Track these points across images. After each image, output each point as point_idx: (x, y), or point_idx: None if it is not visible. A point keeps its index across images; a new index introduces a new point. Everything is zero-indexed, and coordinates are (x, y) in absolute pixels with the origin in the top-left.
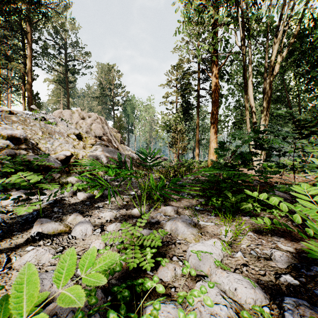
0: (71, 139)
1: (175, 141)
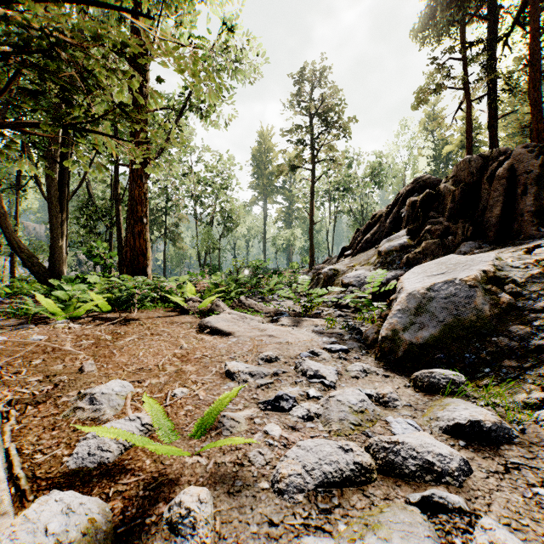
0: None
1: None
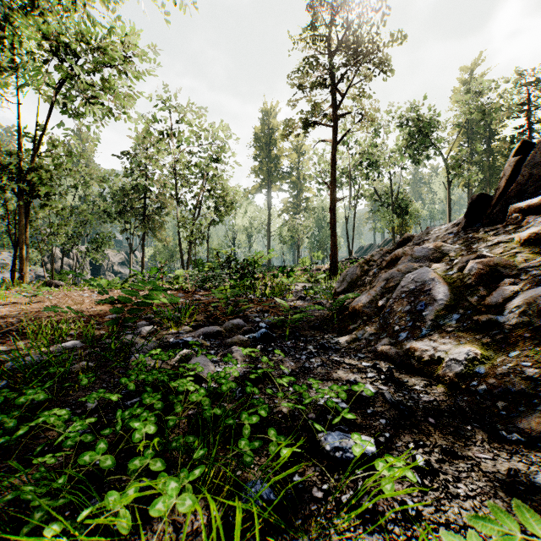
0: None
1: None
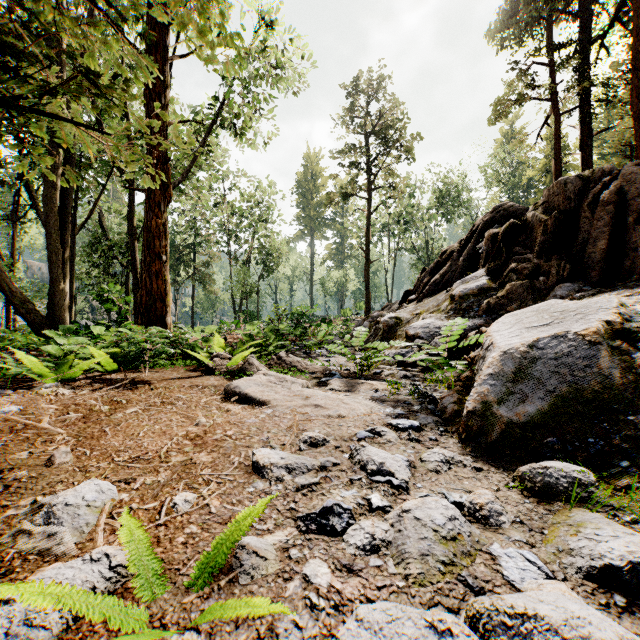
0: None
1: None
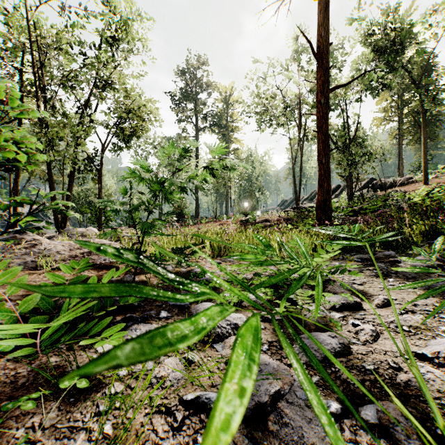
0: None
1: None
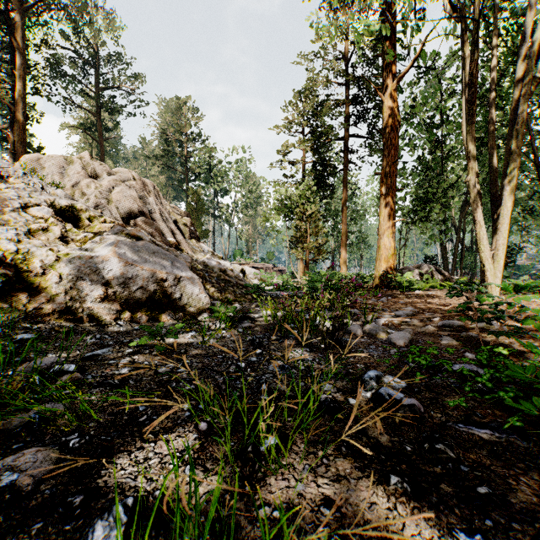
0: (30, 218)
1: (302, 237)
